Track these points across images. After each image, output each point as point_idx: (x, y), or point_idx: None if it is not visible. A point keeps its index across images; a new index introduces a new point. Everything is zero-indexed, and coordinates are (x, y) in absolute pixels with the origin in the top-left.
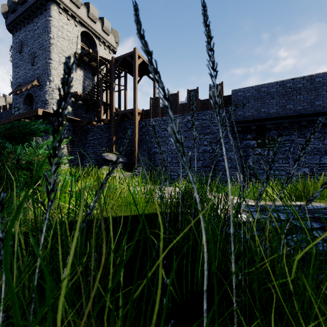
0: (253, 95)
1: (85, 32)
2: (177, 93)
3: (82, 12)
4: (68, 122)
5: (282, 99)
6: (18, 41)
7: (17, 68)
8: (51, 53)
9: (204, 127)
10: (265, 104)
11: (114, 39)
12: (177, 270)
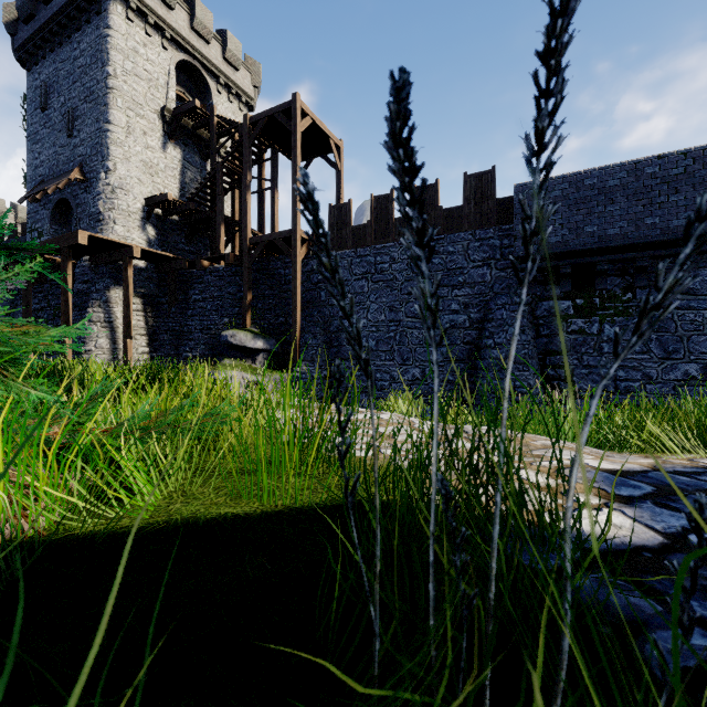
0: (565, 195)
1: (186, 64)
2: (389, 195)
3: (179, 18)
4: (148, 263)
5: (635, 204)
6: (39, 85)
7: (36, 144)
8: (110, 108)
9: (451, 272)
10: (595, 217)
11: (249, 78)
12: None
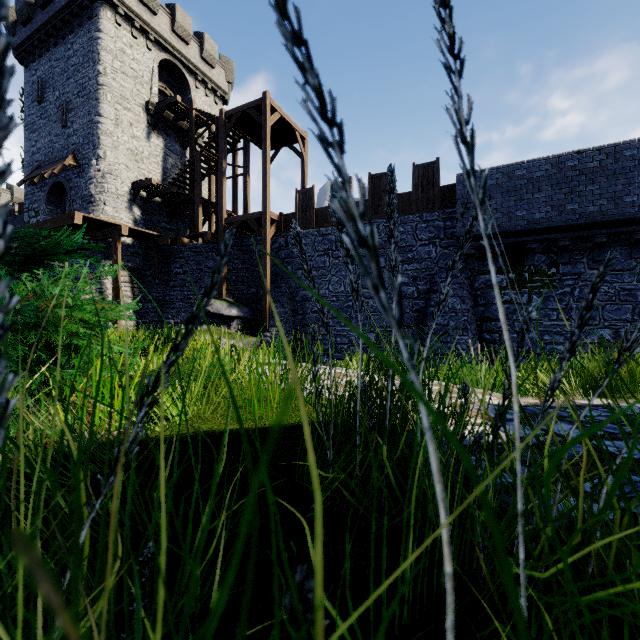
0: (499, 184)
1: (168, 63)
2: None
3: (161, 22)
4: (134, 239)
5: (558, 192)
6: (35, 80)
7: (33, 133)
8: (100, 103)
9: (401, 249)
10: (524, 203)
11: (224, 75)
12: (352, 562)
